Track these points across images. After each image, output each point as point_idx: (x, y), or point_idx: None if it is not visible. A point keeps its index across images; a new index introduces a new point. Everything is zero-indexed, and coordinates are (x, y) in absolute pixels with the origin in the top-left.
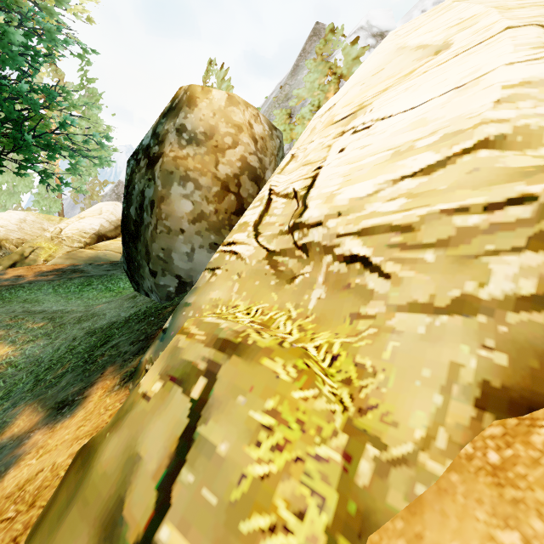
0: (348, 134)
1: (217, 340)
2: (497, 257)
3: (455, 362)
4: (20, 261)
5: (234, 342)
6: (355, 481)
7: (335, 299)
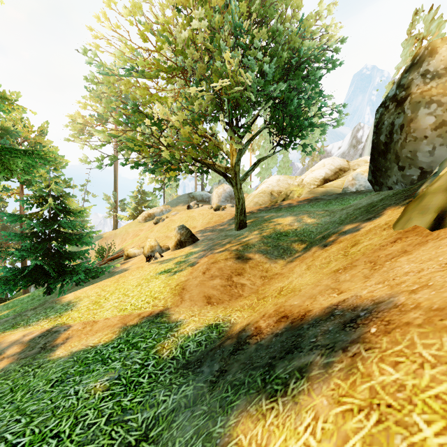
0: None
1: None
2: None
3: None
4: (286, 198)
5: None
6: None
7: None
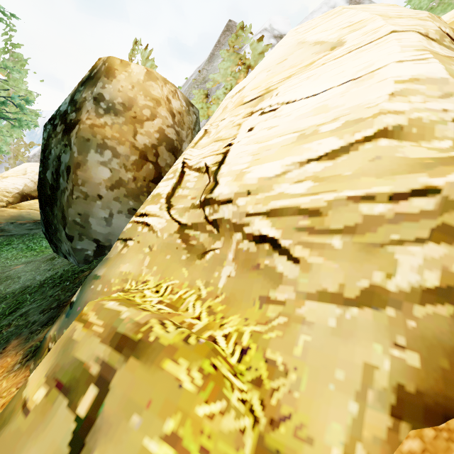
0: (257, 115)
1: (114, 335)
2: (402, 247)
3: (369, 363)
4: None
5: (133, 339)
6: None
7: (244, 279)
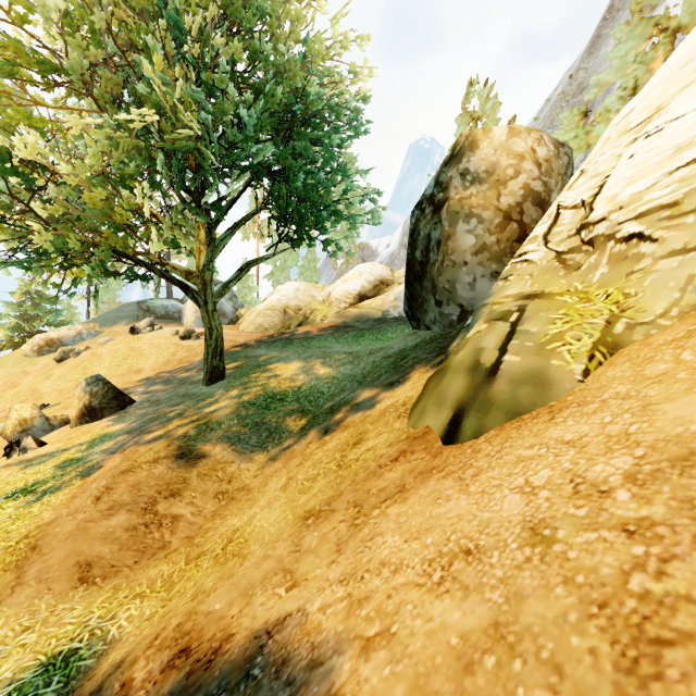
0: (640, 140)
1: (522, 297)
2: None
3: (692, 274)
4: (304, 321)
5: (535, 294)
6: (612, 332)
7: (615, 270)
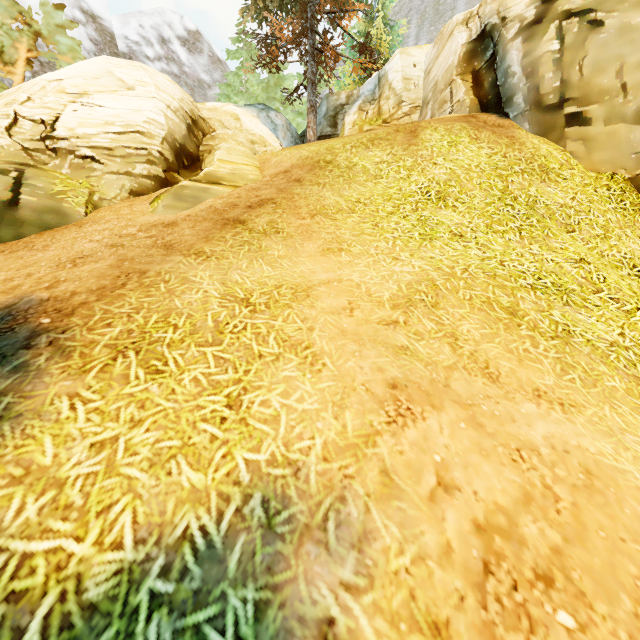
0: (79, 105)
1: (16, 163)
2: (139, 164)
3: (124, 184)
4: None
5: (30, 164)
6: (93, 199)
7: (77, 173)
